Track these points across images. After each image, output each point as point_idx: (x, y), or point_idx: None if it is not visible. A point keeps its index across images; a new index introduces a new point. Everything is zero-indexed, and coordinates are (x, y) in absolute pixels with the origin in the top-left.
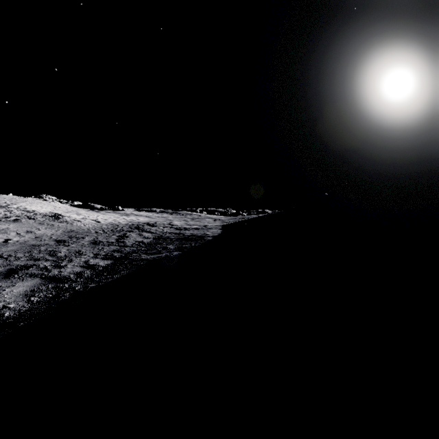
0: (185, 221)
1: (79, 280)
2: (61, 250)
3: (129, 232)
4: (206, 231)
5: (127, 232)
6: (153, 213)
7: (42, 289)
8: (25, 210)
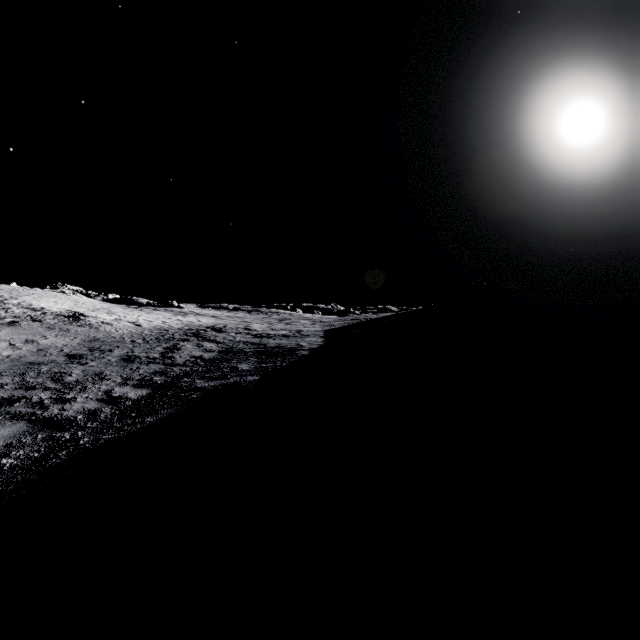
0: (269, 323)
1: (91, 425)
2: (72, 372)
3: (184, 341)
4: (299, 340)
5: (180, 341)
6: (222, 311)
7: (24, 443)
8: (30, 307)
